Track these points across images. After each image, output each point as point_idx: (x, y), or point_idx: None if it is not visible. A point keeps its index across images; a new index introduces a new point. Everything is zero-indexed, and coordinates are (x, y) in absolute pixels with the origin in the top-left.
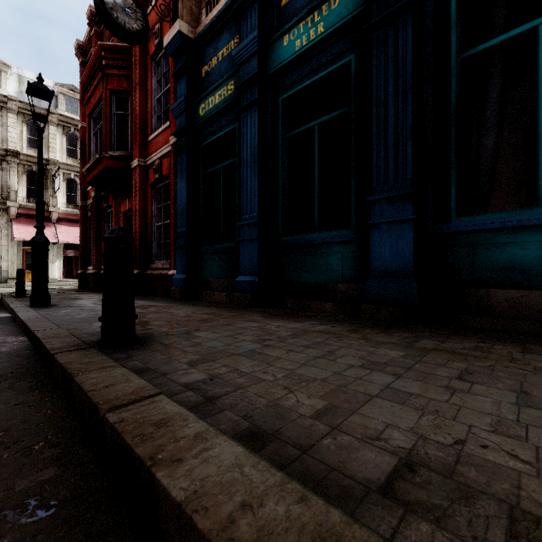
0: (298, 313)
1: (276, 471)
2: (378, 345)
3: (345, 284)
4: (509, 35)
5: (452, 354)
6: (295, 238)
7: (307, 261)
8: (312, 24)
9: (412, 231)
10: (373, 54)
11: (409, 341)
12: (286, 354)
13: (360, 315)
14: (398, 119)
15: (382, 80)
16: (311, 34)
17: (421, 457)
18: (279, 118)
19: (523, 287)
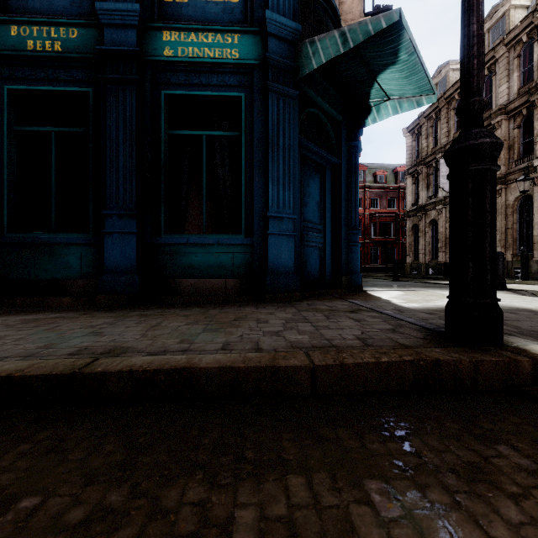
0: (31, 309)
1: (9, 361)
2: (100, 318)
3: (84, 279)
4: (191, 133)
5: (144, 315)
6: (26, 235)
7: (43, 259)
8: (49, 36)
9: (136, 241)
10: (107, 100)
11: (124, 314)
12: (15, 332)
13: (96, 304)
14: (126, 159)
15: (114, 124)
16: (47, 44)
17: (92, 346)
18: (4, 107)
19: (196, 278)
